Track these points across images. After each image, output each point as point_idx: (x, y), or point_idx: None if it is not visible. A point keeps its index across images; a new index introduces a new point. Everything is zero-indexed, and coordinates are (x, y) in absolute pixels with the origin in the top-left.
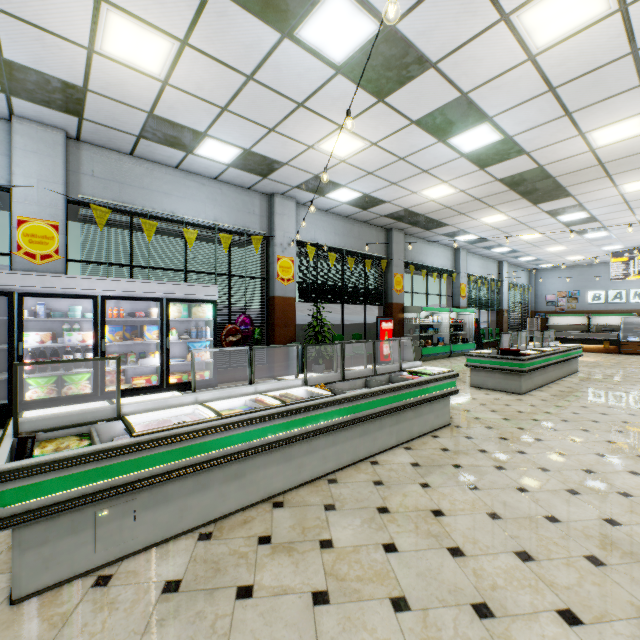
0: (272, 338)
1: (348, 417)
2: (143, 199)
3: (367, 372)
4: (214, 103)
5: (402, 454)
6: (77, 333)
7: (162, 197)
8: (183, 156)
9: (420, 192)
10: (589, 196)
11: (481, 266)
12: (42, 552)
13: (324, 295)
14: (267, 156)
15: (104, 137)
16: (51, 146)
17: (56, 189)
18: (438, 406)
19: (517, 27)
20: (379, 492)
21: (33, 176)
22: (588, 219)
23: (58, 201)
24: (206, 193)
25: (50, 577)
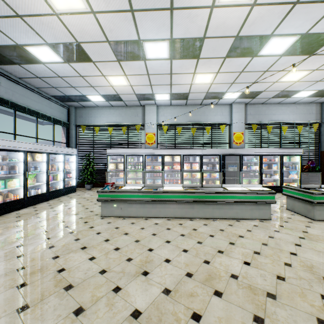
0: (323, 171)
1: None
2: (265, 118)
3: None
4: (314, 81)
5: None
6: (254, 166)
7: (272, 116)
8: (284, 99)
9: None
10: None
11: None
12: (319, 212)
13: None
14: None
15: (256, 101)
16: (241, 109)
17: (242, 122)
18: None
19: None
20: None
21: (237, 119)
22: None
23: (242, 125)
24: (289, 110)
25: (320, 218)
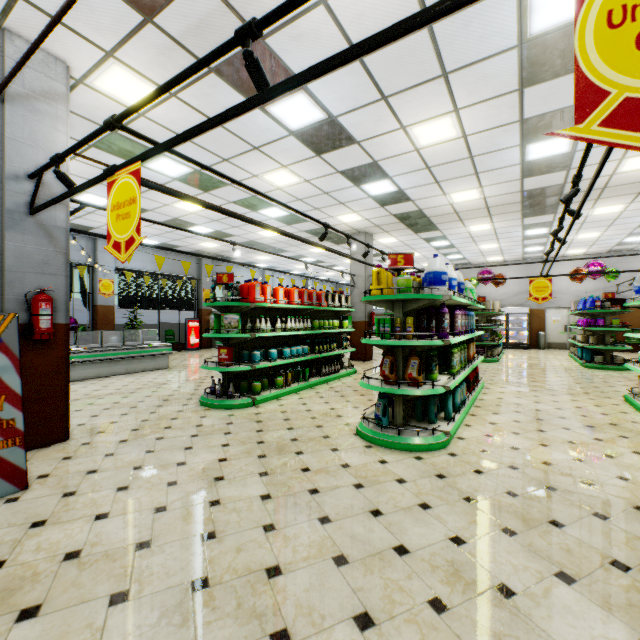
0: (96, 332)
1: (93, 358)
2: None
3: (119, 344)
4: None
5: (125, 375)
6: None
7: None
8: None
9: (199, 244)
10: (300, 252)
11: (289, 282)
12: None
13: (141, 304)
14: (82, 224)
15: None
16: None
17: None
18: (159, 359)
19: (176, 207)
20: (98, 381)
21: None
22: (320, 261)
23: None
24: None
25: None
